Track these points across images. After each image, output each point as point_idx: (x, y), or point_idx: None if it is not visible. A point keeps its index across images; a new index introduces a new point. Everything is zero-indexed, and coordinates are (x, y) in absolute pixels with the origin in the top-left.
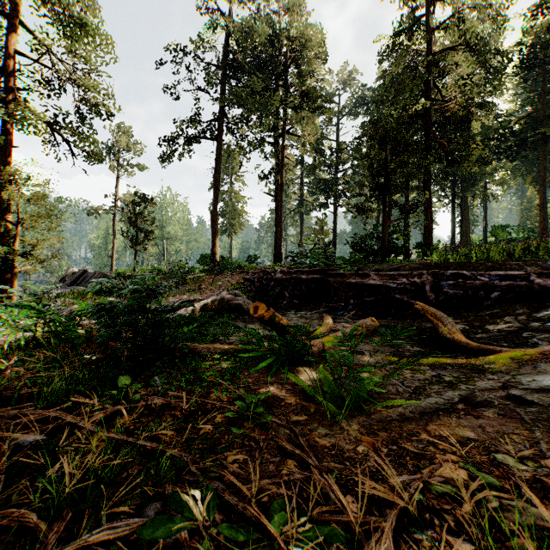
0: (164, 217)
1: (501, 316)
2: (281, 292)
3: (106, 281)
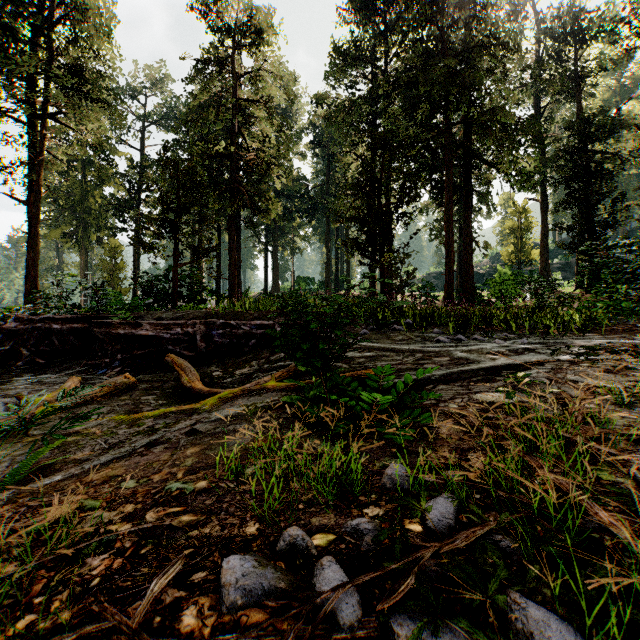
0: None
1: (251, 361)
2: (16, 349)
3: None
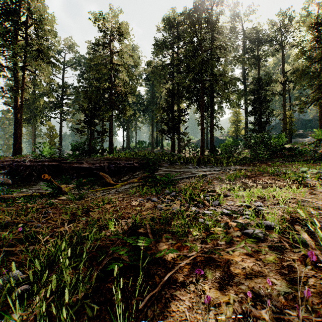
0: None
1: (126, 175)
2: (30, 172)
3: None
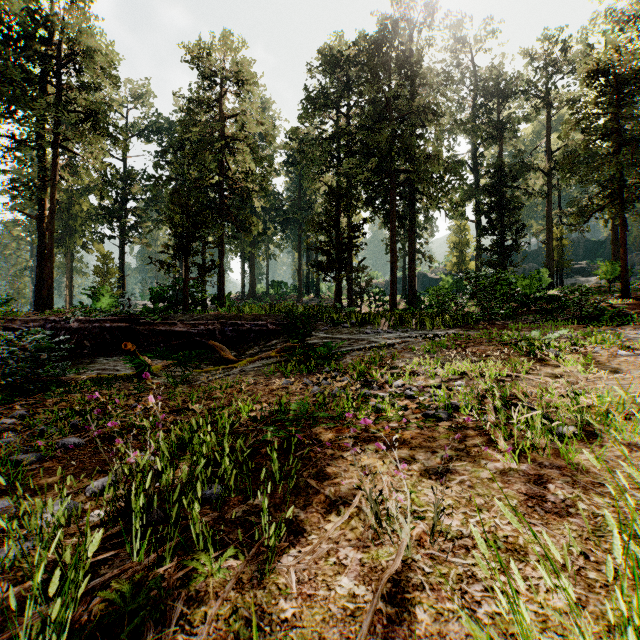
0: None
1: (254, 346)
2: (79, 341)
3: (7, 333)
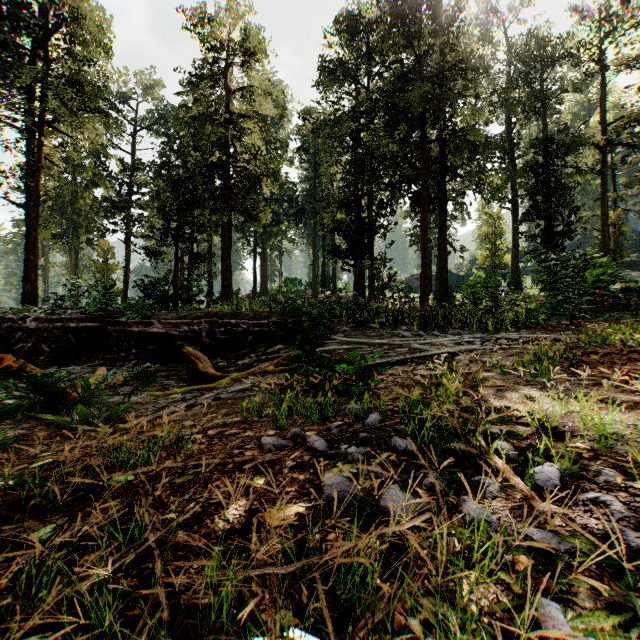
0: None
1: (250, 354)
2: (36, 345)
3: None
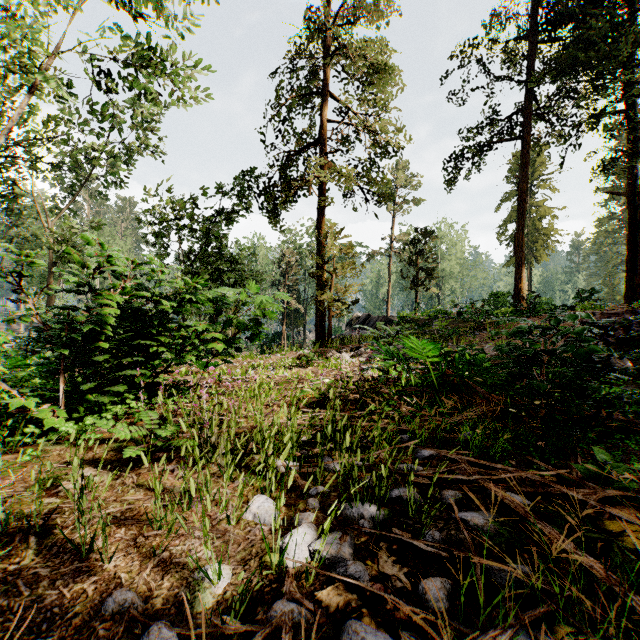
0: (438, 253)
1: None
2: None
3: (521, 319)
